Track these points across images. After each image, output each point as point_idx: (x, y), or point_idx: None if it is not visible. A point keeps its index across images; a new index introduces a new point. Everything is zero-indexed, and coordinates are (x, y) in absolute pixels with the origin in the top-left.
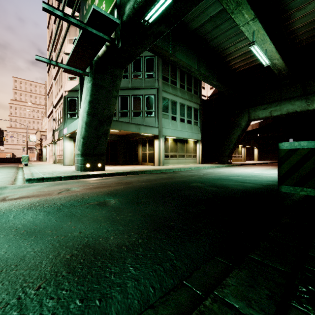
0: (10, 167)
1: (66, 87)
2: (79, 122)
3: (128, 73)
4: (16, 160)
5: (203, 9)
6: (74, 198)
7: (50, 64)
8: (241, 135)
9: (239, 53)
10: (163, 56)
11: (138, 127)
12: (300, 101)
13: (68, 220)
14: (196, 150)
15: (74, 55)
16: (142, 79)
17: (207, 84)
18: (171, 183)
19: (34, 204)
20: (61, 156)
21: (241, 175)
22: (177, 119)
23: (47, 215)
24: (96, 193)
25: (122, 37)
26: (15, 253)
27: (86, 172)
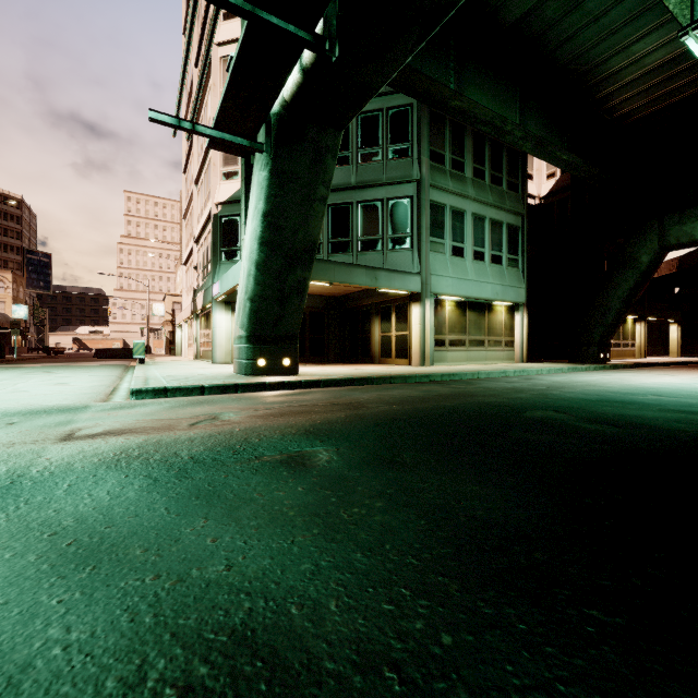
0: (113, 366)
1: (217, 196)
2: (244, 265)
3: (350, 151)
4: (127, 354)
5: None
6: (225, 441)
7: (180, 128)
8: (637, 287)
9: (636, 73)
10: (434, 99)
11: (373, 275)
12: None
13: (200, 512)
14: (512, 329)
15: (229, 99)
16: (381, 163)
17: (539, 168)
18: (470, 410)
19: (129, 453)
20: (208, 344)
21: (664, 392)
22: (466, 254)
23: (148, 488)
24: (278, 428)
25: (341, 39)
26: (7, 643)
27: (257, 376)
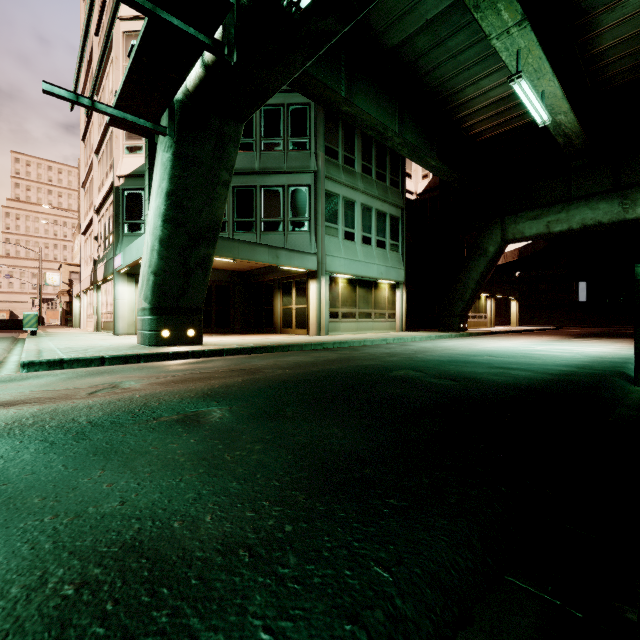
0: None
1: (120, 169)
2: (147, 240)
3: (254, 139)
4: (15, 325)
5: (413, 2)
6: (125, 406)
7: (78, 104)
8: (487, 272)
9: (484, 102)
10: (328, 102)
11: (275, 254)
12: (609, 201)
13: (97, 465)
14: (394, 304)
15: (130, 83)
16: (283, 153)
17: (416, 169)
18: (349, 371)
19: (22, 422)
20: (110, 315)
21: (496, 353)
22: (356, 239)
23: (44, 450)
24: (178, 393)
25: (239, 45)
26: None
27: (161, 347)
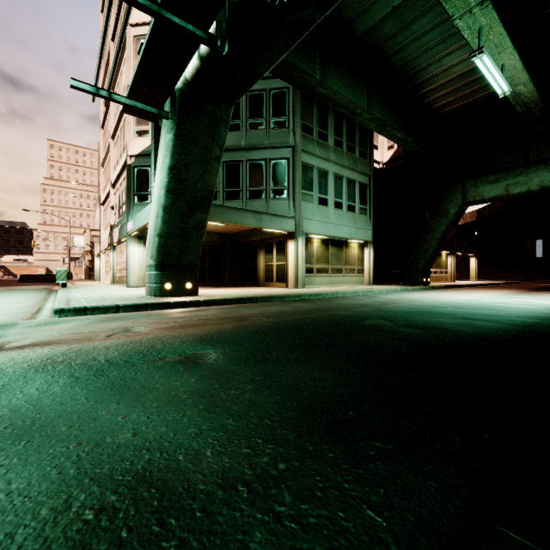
0: (37, 290)
1: (131, 150)
2: (153, 208)
3: (240, 120)
4: (50, 279)
5: None
6: (135, 348)
7: (98, 95)
8: (448, 231)
9: (446, 78)
10: (304, 85)
11: (258, 218)
12: None
13: (113, 399)
14: (363, 261)
15: (140, 76)
16: (265, 131)
17: (382, 141)
18: (326, 320)
19: (54, 359)
20: (123, 271)
21: (459, 305)
22: (329, 204)
23: (71, 385)
24: (179, 337)
25: (230, 37)
26: None
27: (164, 297)
